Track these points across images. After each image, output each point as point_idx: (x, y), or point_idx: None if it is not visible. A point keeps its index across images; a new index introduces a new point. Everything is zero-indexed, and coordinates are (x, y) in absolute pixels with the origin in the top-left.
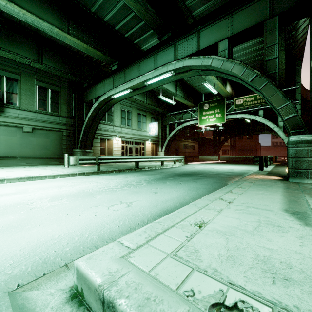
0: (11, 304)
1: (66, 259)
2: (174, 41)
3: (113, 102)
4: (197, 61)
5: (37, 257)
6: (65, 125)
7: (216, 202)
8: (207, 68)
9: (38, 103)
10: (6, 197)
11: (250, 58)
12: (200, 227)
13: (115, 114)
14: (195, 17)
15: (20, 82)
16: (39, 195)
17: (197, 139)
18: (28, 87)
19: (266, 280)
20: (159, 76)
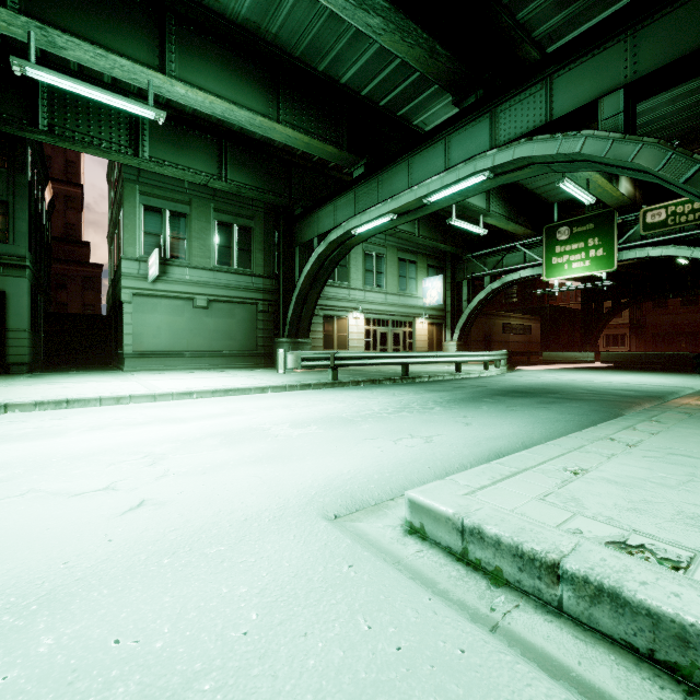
0: (342, 530)
1: (374, 498)
2: (490, 105)
3: (355, 242)
4: (547, 146)
5: (341, 490)
6: (261, 292)
7: (600, 443)
8: (571, 159)
9: (217, 253)
10: (223, 419)
11: (687, 106)
12: (576, 475)
13: (352, 265)
14: (540, 40)
15: (189, 218)
16: (267, 418)
17: (537, 311)
18: (202, 225)
19: (692, 534)
20: (457, 183)
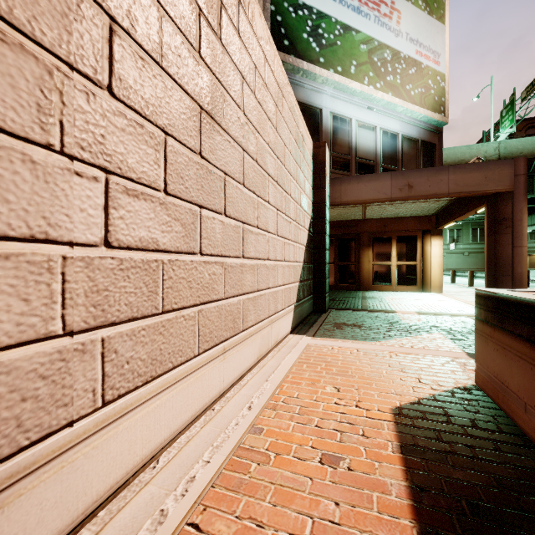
0: None
1: None
2: None
3: None
4: None
5: None
6: None
7: None
8: None
9: (471, 239)
10: None
11: None
12: None
13: None
14: None
15: (462, 230)
16: None
17: None
18: (466, 231)
19: None
20: None
